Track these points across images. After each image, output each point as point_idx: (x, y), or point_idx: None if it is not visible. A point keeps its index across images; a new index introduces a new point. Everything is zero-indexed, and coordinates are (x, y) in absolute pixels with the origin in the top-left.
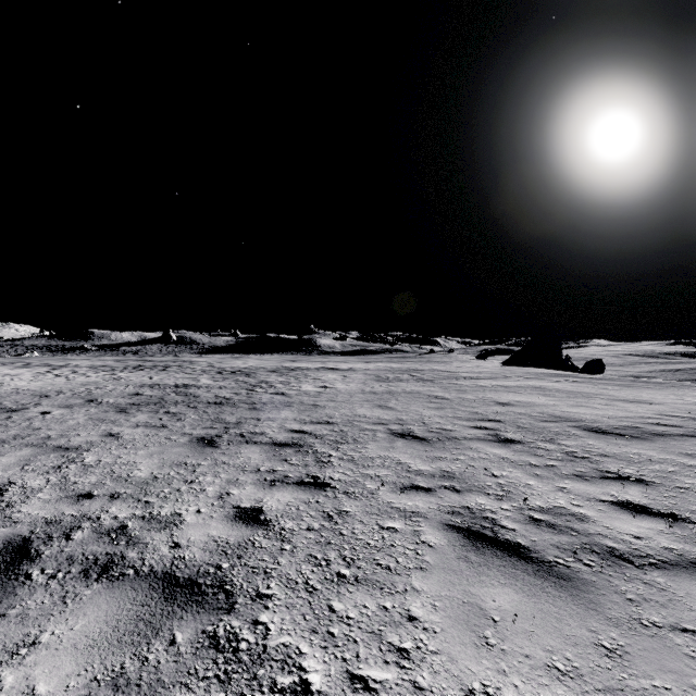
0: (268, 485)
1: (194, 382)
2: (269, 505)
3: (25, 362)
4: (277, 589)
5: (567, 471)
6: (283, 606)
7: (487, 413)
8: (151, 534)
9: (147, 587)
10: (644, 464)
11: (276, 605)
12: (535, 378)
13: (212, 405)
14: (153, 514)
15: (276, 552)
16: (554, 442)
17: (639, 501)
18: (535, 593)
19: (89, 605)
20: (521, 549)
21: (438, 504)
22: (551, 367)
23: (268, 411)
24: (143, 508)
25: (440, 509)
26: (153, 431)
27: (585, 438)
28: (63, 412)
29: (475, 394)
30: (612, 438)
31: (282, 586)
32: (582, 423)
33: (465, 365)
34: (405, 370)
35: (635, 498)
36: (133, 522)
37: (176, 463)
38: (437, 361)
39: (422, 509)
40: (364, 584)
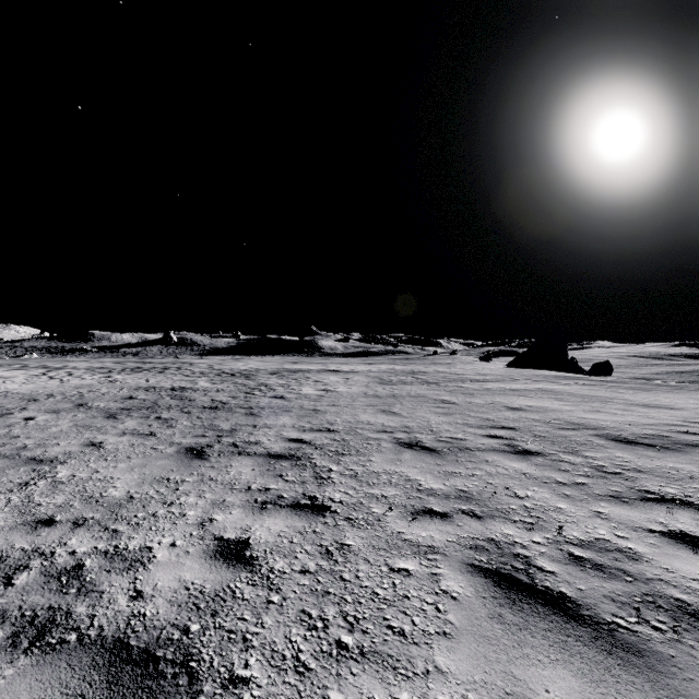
0: (258, 508)
1: (191, 384)
2: (257, 535)
3: (23, 364)
4: (258, 669)
5: (600, 490)
6: (263, 698)
7: (499, 420)
8: (110, 578)
9: (88, 664)
10: (686, 482)
11: (254, 696)
12: (544, 381)
13: (207, 409)
14: (119, 549)
15: (261, 607)
16: (577, 453)
17: (695, 532)
18: (600, 677)
19: (5, 694)
20: (568, 603)
21: (457, 534)
22: (557, 368)
23: (265, 417)
24: (108, 539)
25: (461, 542)
26: (140, 439)
27: (611, 449)
28: (48, 418)
29: (484, 398)
30: (641, 449)
31: (264, 663)
32: (604, 431)
33: (470, 367)
34: (408, 372)
35: (689, 527)
36: (92, 560)
37: (158, 479)
38: (441, 363)
39: (439, 542)
40: (372, 661)
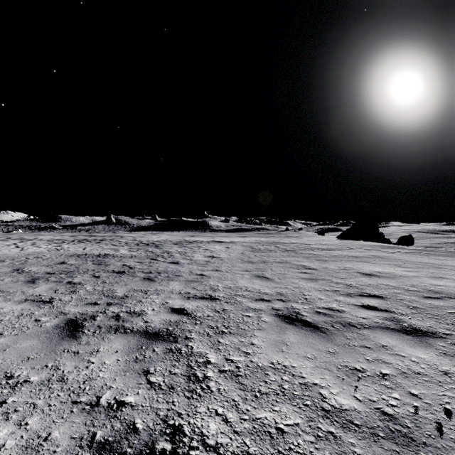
0: None
1: (114, 252)
2: None
3: (8, 237)
4: None
5: None
6: None
7: (361, 286)
8: None
9: None
10: None
11: None
12: (373, 250)
13: (114, 274)
14: None
15: None
16: None
17: None
18: None
19: None
20: None
21: None
22: (372, 240)
23: (158, 282)
24: None
25: None
26: (33, 308)
27: None
28: None
29: (336, 264)
30: None
31: None
32: None
33: (314, 239)
34: (271, 242)
35: None
36: None
37: None
38: (292, 236)
39: None
40: None
